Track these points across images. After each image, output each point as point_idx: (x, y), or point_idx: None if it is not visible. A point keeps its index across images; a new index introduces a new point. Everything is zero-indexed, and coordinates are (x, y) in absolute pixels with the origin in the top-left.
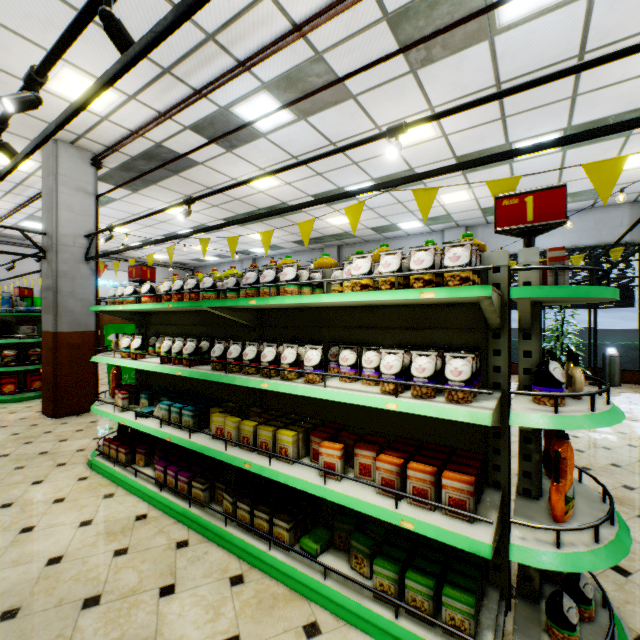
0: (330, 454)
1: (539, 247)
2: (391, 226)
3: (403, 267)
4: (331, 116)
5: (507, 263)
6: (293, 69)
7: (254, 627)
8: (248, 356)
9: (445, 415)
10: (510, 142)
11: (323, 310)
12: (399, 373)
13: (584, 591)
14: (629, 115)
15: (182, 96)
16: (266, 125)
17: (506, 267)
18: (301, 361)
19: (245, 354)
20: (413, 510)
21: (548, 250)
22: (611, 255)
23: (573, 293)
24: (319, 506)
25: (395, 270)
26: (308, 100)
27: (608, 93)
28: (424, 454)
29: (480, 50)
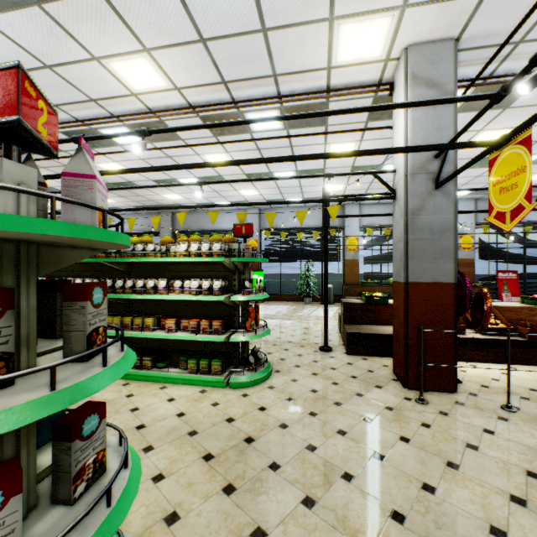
0: (170, 323)
1: (298, 225)
2: (211, 203)
3: (200, 248)
4: (169, 145)
5: (238, 248)
6: (146, 122)
7: (138, 391)
8: (129, 285)
9: (211, 299)
10: (272, 172)
11: (166, 263)
12: (198, 287)
13: (259, 356)
14: (321, 170)
15: (62, 118)
16: (123, 141)
17: (238, 249)
18: (156, 286)
19: (127, 284)
20: (202, 335)
21: (245, 246)
22: (331, 233)
23: (248, 260)
24: (164, 354)
25: (196, 249)
26: (154, 136)
27: (308, 161)
28: (208, 318)
29: (247, 136)
